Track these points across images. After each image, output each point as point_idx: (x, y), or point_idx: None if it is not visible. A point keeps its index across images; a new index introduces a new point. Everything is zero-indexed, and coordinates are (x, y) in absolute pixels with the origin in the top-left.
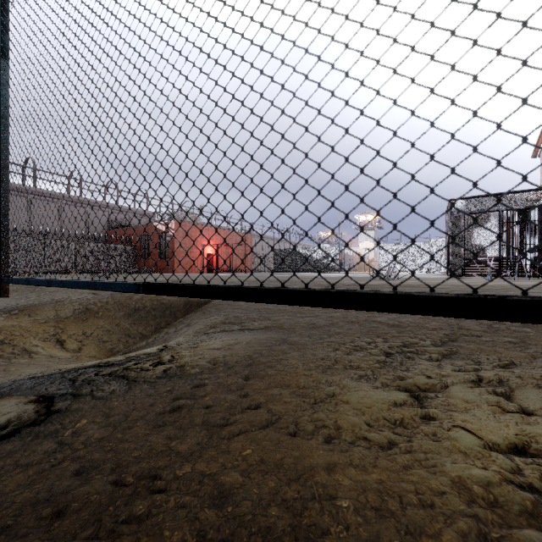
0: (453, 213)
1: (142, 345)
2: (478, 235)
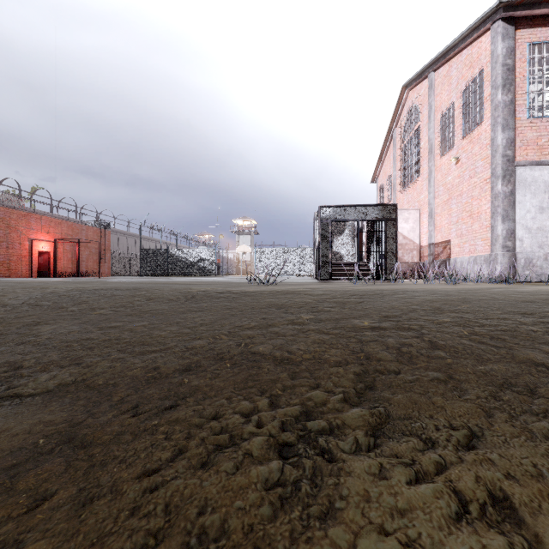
0: (323, 220)
1: None
2: (338, 243)
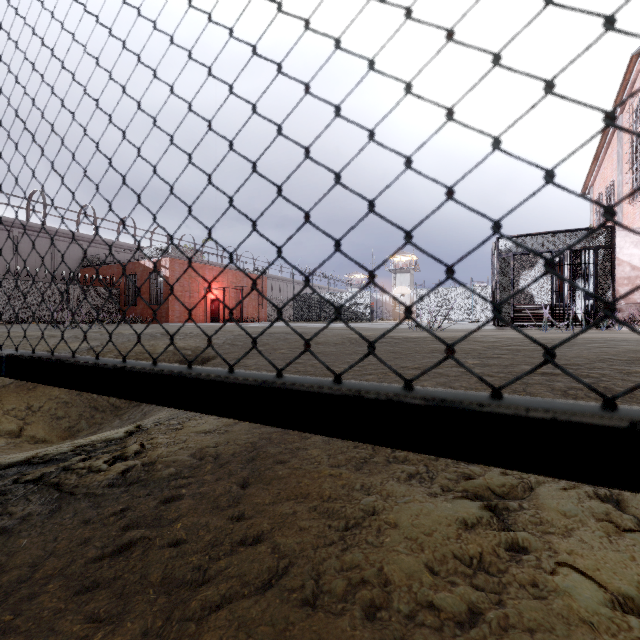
0: (501, 254)
1: (113, 421)
2: (526, 279)
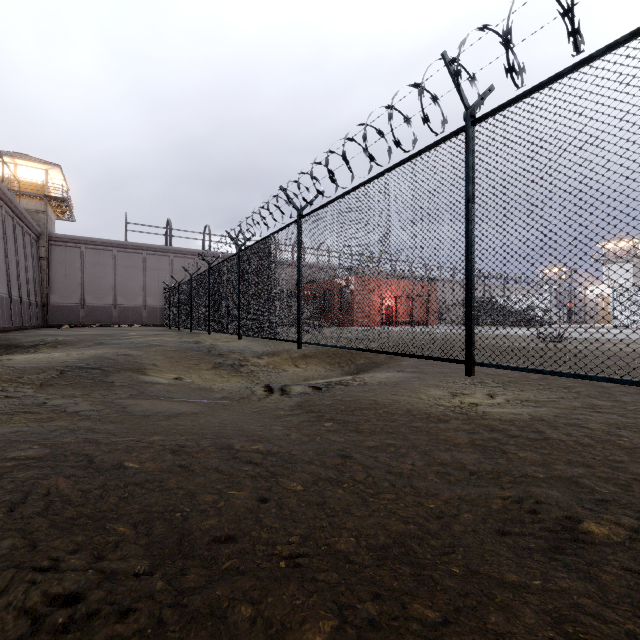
0: None
1: None
2: None
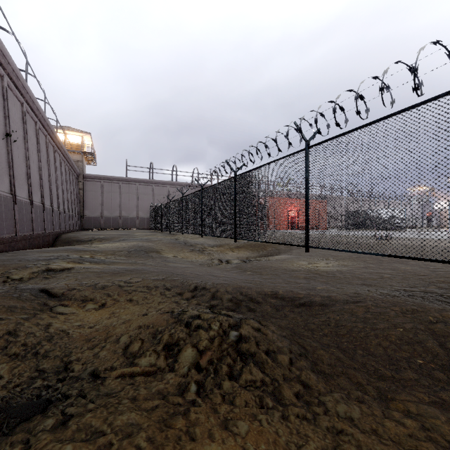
0: None
1: None
2: None
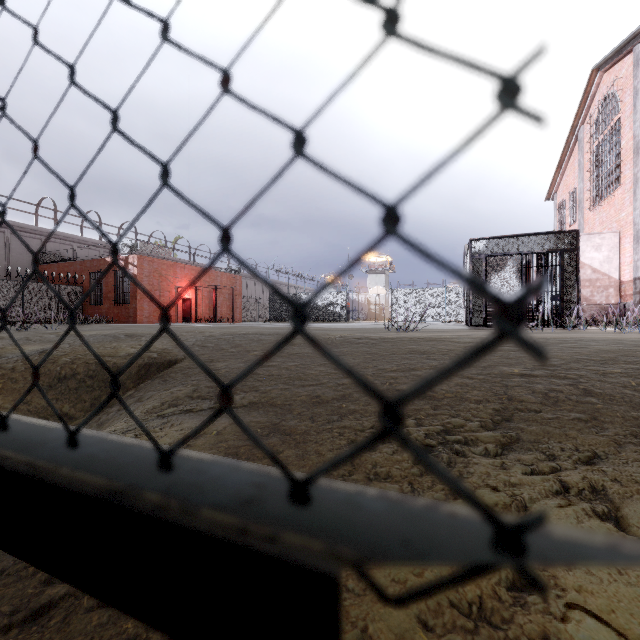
0: (474, 255)
1: None
2: (496, 281)
